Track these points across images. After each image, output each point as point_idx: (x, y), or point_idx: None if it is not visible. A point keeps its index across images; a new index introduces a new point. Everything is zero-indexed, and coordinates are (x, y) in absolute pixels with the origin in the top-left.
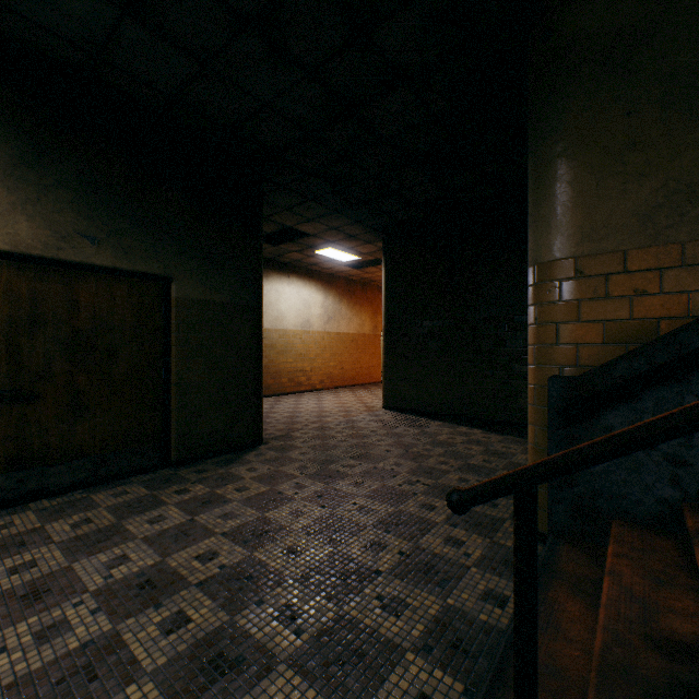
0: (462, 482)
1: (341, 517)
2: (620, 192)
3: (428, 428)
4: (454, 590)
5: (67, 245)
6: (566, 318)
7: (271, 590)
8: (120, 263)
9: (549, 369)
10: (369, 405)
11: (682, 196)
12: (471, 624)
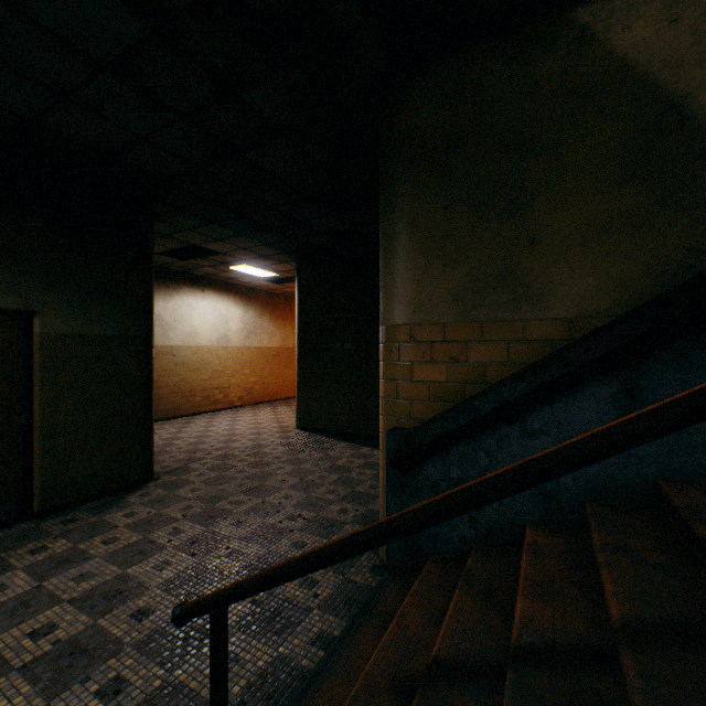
0: (342, 513)
1: (208, 565)
2: (441, 273)
3: (333, 451)
4: (290, 636)
5: None
6: (404, 377)
7: (104, 663)
8: None
9: (392, 421)
10: (284, 425)
11: (481, 283)
12: (292, 671)
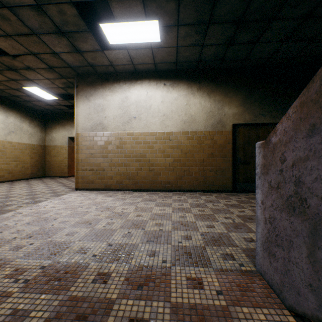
0: None
1: None
2: None
3: None
4: None
5: (256, 118)
6: None
7: None
8: (271, 121)
9: None
10: None
11: None
12: None
